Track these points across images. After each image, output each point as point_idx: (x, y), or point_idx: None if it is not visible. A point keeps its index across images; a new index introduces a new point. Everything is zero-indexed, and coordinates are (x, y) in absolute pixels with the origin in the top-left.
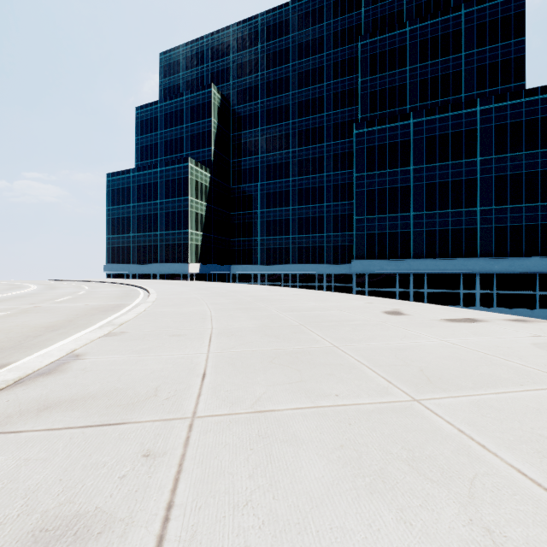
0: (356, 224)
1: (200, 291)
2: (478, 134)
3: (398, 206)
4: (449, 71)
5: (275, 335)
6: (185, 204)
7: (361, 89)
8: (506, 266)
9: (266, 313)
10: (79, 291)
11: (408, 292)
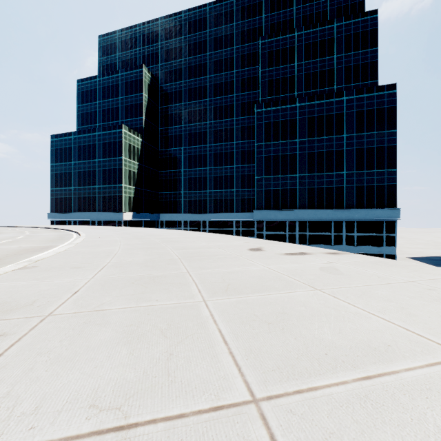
0: (257, 182)
1: (124, 234)
2: (344, 117)
3: (288, 169)
4: (325, 68)
5: (152, 266)
6: (120, 163)
7: (261, 77)
8: (363, 215)
9: (161, 251)
10: (18, 236)
11: (295, 235)
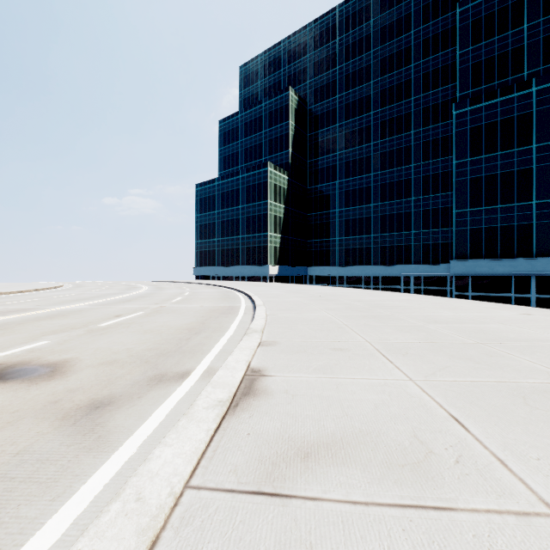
0: (456, 218)
1: (295, 293)
2: None
3: (514, 194)
4: None
5: (466, 357)
6: (265, 208)
7: (460, 63)
8: None
9: (406, 323)
10: (184, 292)
11: (529, 298)
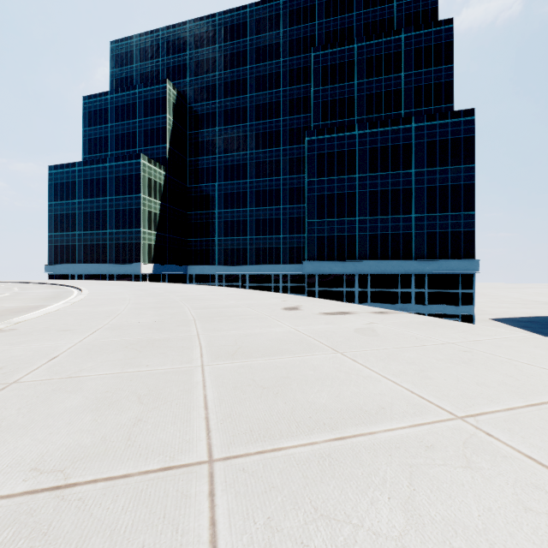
0: (308, 227)
1: (138, 291)
2: (413, 148)
3: (345, 211)
4: (391, 88)
5: (158, 328)
6: (137, 202)
7: (313, 98)
8: (435, 267)
9: (176, 310)
10: (3, 293)
11: (354, 292)
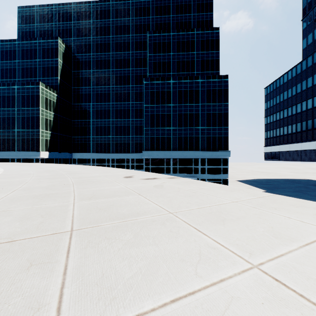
0: (145, 132)
1: (38, 169)
2: (200, 92)
3: (165, 124)
4: (189, 59)
5: (51, 188)
6: (38, 112)
7: (148, 59)
8: (210, 155)
9: (62, 179)
10: None
11: (170, 168)
